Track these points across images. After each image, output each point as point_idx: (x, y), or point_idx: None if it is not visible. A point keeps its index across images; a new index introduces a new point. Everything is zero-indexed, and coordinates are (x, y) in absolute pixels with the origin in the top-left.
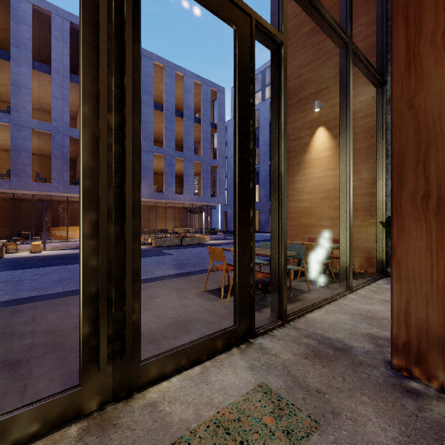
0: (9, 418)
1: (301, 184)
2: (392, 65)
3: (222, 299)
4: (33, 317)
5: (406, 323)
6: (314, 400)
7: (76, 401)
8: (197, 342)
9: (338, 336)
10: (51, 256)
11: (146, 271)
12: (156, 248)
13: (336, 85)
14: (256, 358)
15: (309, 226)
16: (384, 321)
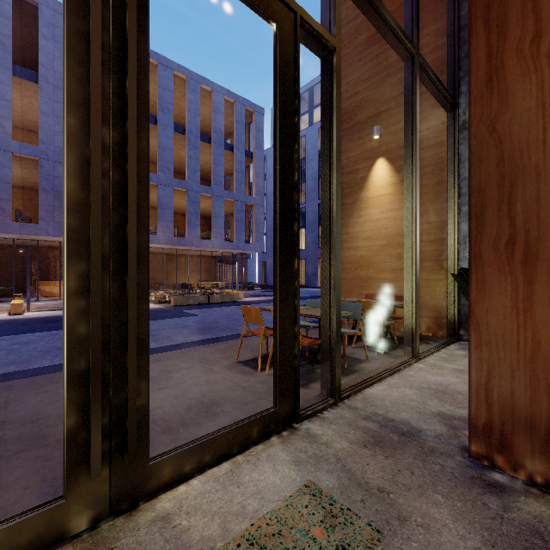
0: None
1: (357, 228)
2: (470, 79)
3: (260, 372)
4: (5, 401)
5: (487, 400)
6: (376, 502)
7: (58, 519)
8: (225, 431)
9: (404, 416)
10: (37, 319)
11: (162, 337)
12: (177, 307)
13: (399, 108)
14: (302, 449)
15: (366, 279)
16: (458, 396)
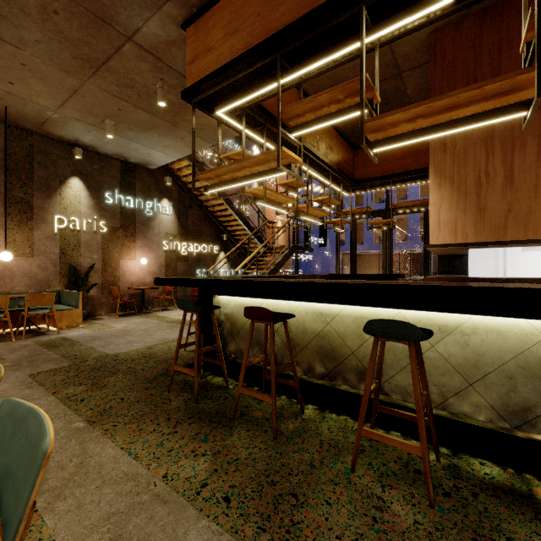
0: None
1: None
2: None
3: None
4: None
5: None
6: None
7: None
8: None
9: None
10: None
11: None
12: None
13: None
14: None
15: None
16: None
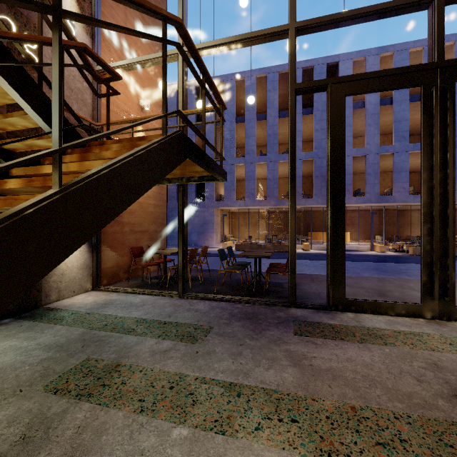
0: (394, 303)
1: None
2: None
3: None
4: (355, 281)
5: None
6: None
7: (420, 310)
8: None
9: None
10: (319, 254)
11: (413, 274)
12: (416, 256)
13: None
14: None
15: None
16: None
